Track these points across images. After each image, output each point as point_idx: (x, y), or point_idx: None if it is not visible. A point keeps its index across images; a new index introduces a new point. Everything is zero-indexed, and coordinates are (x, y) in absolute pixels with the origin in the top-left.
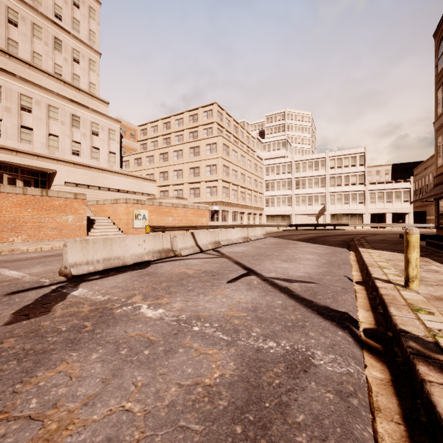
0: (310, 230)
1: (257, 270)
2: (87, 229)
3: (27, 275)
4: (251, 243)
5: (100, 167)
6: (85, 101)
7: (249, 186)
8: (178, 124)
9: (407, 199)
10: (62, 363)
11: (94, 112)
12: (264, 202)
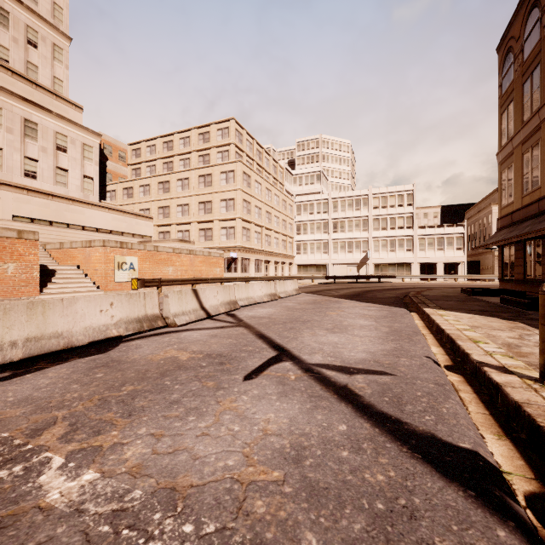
0: (351, 284)
1: (293, 349)
2: (41, 284)
3: None
4: (280, 302)
5: (69, 197)
6: (46, 102)
7: (276, 228)
8: (183, 144)
9: (460, 246)
10: None
11: (60, 118)
12: (295, 248)
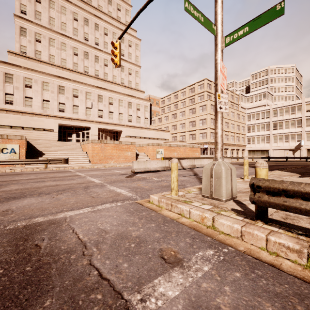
0: (280, 162)
1: (199, 175)
2: (136, 158)
3: (122, 172)
4: None
5: (140, 127)
6: (134, 93)
7: (232, 130)
8: (182, 95)
9: None
10: (138, 181)
11: (138, 98)
12: (246, 141)
